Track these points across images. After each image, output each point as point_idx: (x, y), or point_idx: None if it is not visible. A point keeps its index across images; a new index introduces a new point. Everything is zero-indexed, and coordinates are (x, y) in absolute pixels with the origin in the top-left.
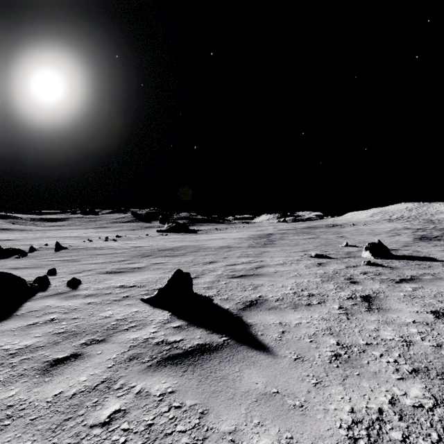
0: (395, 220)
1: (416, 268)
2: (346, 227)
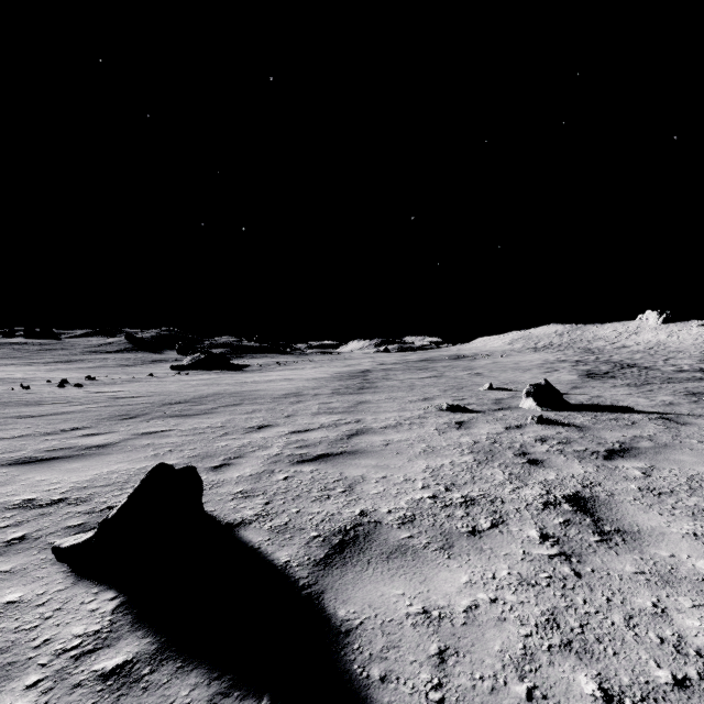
0: (542, 349)
1: (616, 427)
2: (479, 360)
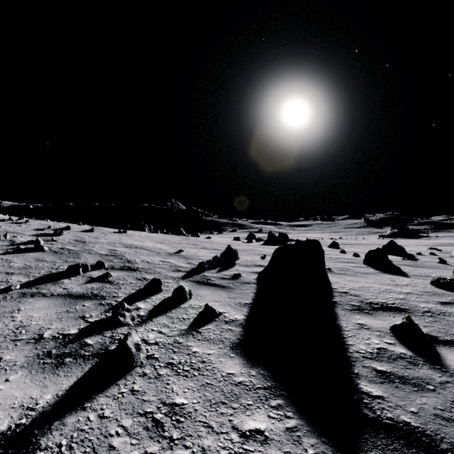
0: None
1: None
2: None
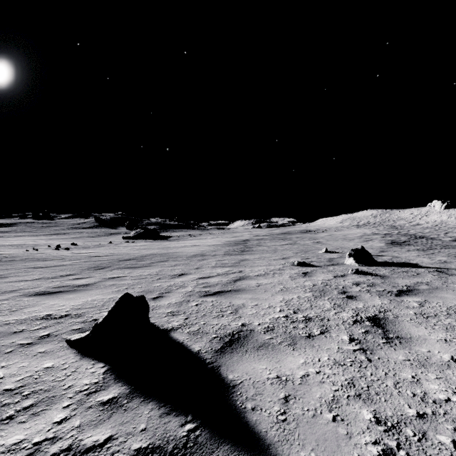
0: (362, 226)
1: (406, 276)
2: (320, 233)
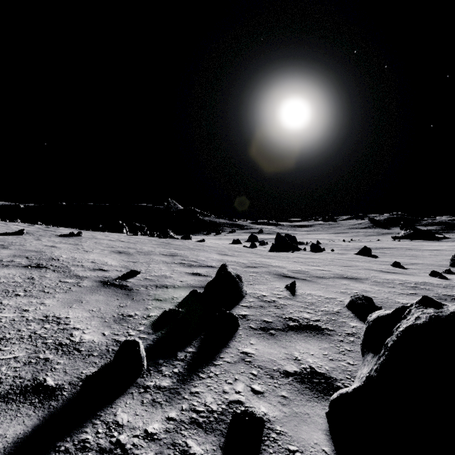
0: None
1: None
2: None
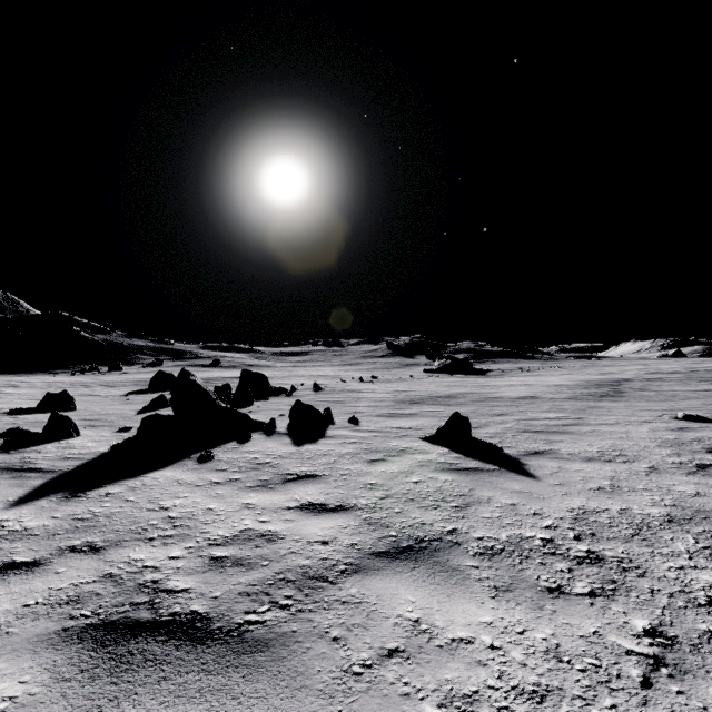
0: None
1: None
2: None
